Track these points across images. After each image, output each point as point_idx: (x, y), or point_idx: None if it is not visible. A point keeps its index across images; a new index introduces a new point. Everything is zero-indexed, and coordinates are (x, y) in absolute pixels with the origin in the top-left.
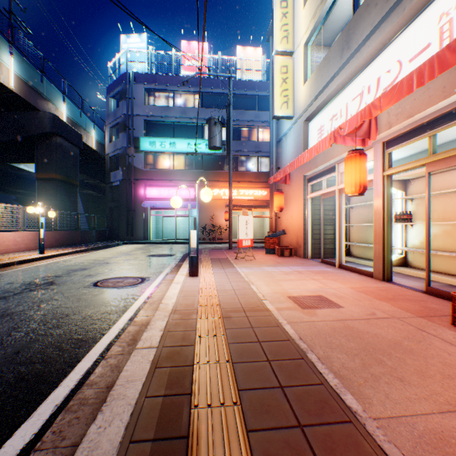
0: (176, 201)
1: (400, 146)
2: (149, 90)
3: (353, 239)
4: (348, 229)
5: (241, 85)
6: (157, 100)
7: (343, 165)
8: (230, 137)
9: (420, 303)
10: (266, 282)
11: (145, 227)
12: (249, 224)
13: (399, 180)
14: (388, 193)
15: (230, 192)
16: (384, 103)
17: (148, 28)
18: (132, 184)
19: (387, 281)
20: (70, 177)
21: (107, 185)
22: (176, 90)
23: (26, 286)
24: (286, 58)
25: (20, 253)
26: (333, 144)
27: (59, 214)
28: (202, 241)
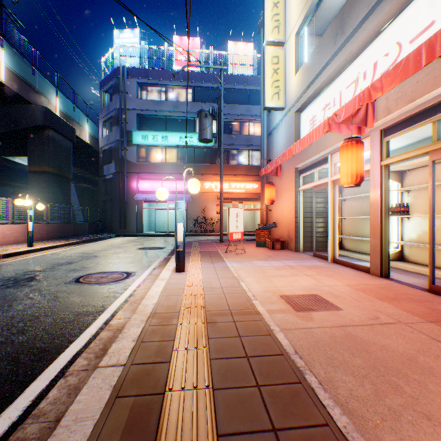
0: (161, 193)
1: (400, 133)
2: (142, 85)
3: (345, 232)
4: (341, 222)
5: (233, 80)
6: (150, 95)
7: (337, 156)
8: (221, 130)
9: (426, 304)
10: (256, 278)
11: (138, 220)
12: (240, 217)
13: (395, 171)
14: (386, 184)
15: (221, 185)
16: (386, 84)
17: (136, 16)
18: (124, 177)
19: (385, 277)
20: (63, 170)
21: (101, 178)
22: (168, 84)
23: (4, 282)
24: (277, 49)
25: (8, 246)
26: (326, 134)
27: (51, 206)
28: (194, 234)
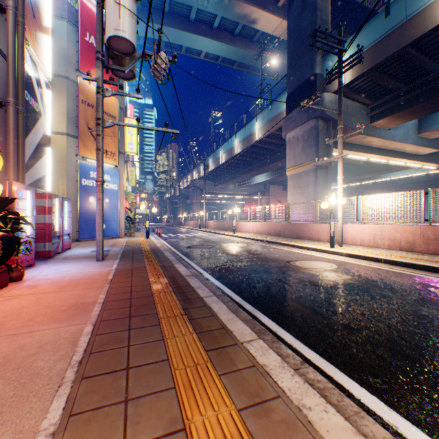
0: None
1: None
2: None
3: None
4: None
5: None
6: None
7: None
8: None
9: None
10: None
11: None
12: None
13: None
14: None
15: None
16: None
17: None
18: None
19: None
20: None
21: None
22: None
23: None
24: None
25: None
26: None
27: None
28: None
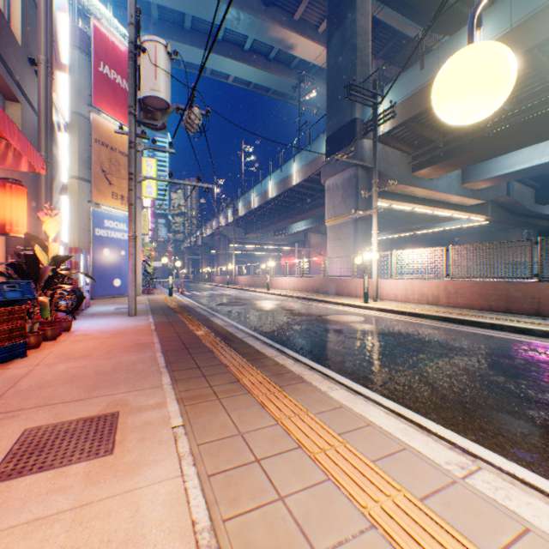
0: None
1: None
2: None
3: None
4: None
5: None
6: None
7: None
8: None
9: None
10: None
11: None
12: None
13: None
14: None
15: None
16: None
17: None
18: None
19: None
20: None
21: None
22: None
23: None
24: None
25: None
26: None
27: None
28: None
